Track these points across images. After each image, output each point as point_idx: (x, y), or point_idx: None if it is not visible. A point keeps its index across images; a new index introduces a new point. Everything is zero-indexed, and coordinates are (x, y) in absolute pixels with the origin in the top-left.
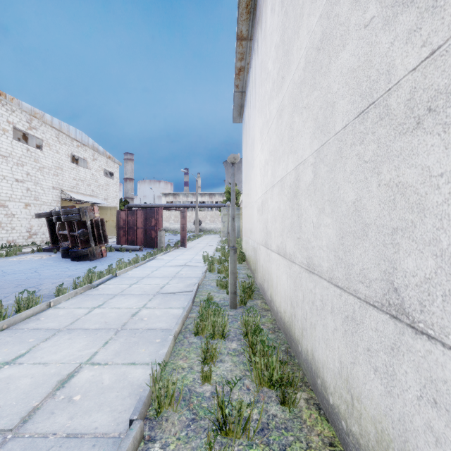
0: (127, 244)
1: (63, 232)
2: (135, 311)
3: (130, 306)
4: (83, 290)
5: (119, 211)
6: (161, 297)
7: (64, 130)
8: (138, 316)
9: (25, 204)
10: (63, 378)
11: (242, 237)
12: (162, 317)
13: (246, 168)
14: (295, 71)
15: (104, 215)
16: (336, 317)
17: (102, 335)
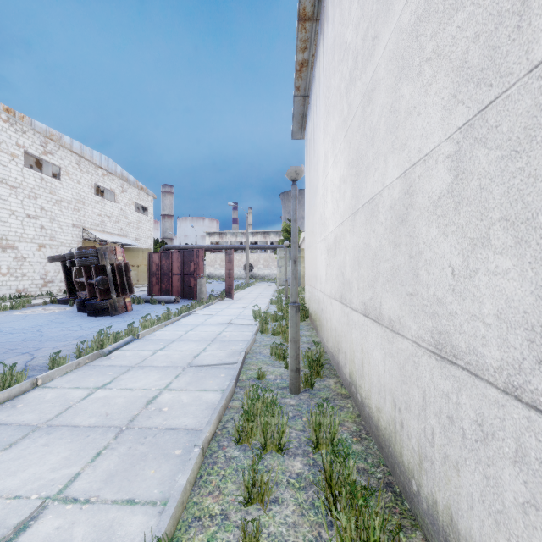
0: (160, 295)
1: (80, 279)
2: (153, 394)
3: (147, 386)
4: (89, 360)
5: (151, 254)
6: (192, 371)
7: (86, 156)
8: (156, 403)
9: (39, 245)
10: (4, 534)
11: (303, 286)
12: (190, 407)
13: (309, 196)
14: (403, 9)
15: (135, 258)
16: (536, 480)
17: (96, 438)
